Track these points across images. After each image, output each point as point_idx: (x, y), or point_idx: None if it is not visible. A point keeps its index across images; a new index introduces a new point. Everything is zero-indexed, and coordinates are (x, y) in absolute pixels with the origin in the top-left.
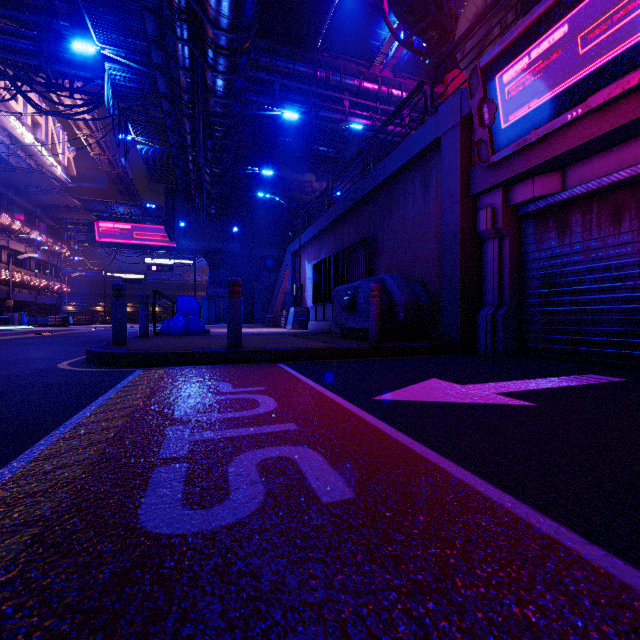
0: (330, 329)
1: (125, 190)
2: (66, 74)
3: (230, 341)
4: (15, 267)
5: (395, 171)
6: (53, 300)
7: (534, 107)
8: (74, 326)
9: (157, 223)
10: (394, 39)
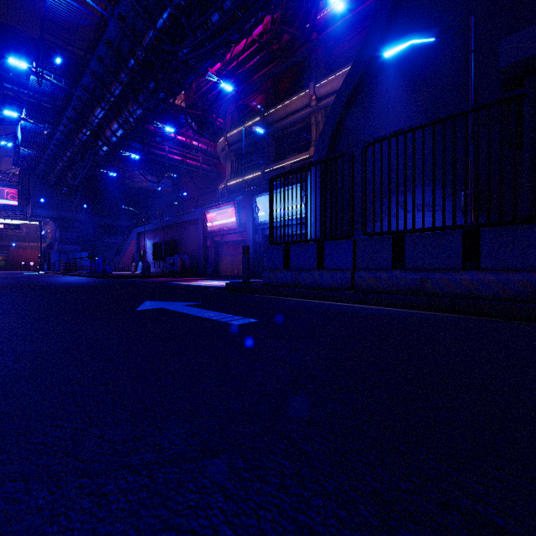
0: (163, 272)
1: None
2: None
3: (143, 273)
4: None
5: (187, 220)
6: None
7: (213, 225)
8: None
9: None
10: None
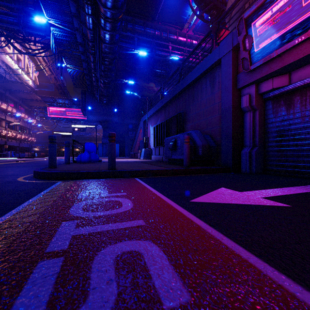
0: (162, 159)
1: (62, 92)
2: (32, 34)
3: (109, 166)
4: (9, 129)
5: (196, 78)
6: (27, 145)
7: (275, 38)
8: (37, 158)
9: (78, 108)
10: (193, 16)
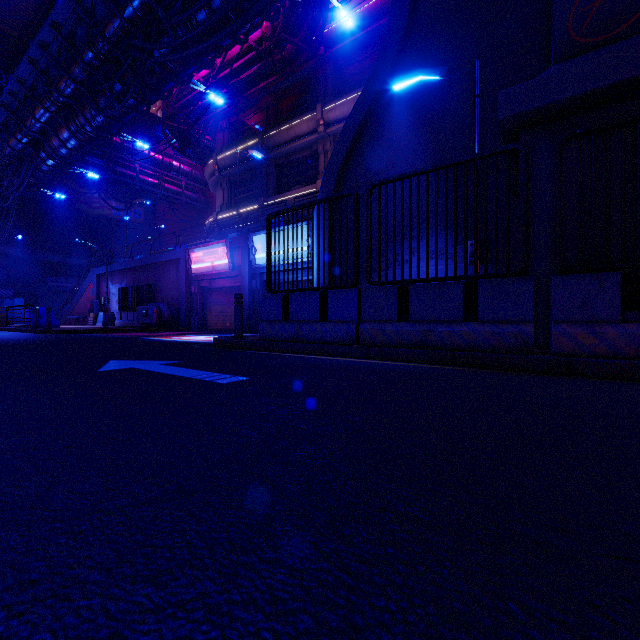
0: (132, 325)
1: None
2: None
3: (105, 327)
4: None
5: (166, 260)
6: None
7: (199, 267)
8: None
9: None
10: None
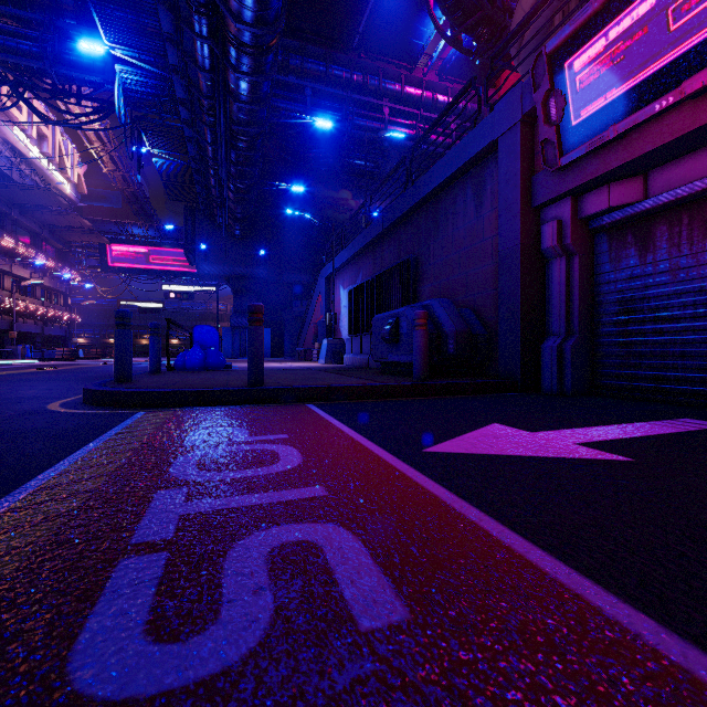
0: (368, 363)
1: (141, 210)
2: (73, 79)
3: (251, 377)
4: (19, 295)
5: (443, 181)
6: (61, 331)
7: (613, 98)
8: (84, 360)
9: (176, 246)
10: (439, 39)
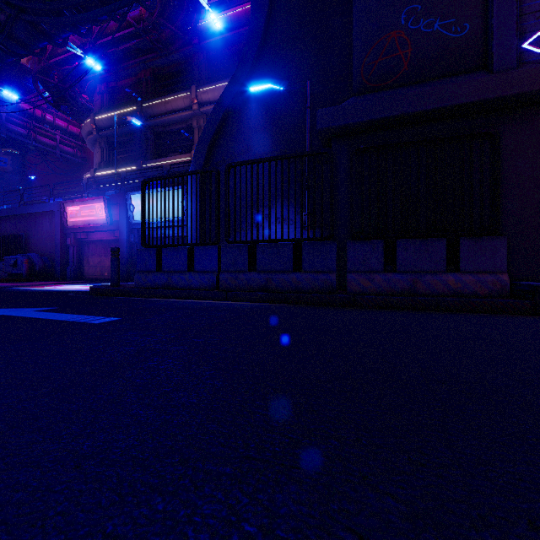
0: None
1: None
2: None
3: None
4: None
5: (38, 212)
6: None
7: (76, 220)
8: None
9: None
10: None
